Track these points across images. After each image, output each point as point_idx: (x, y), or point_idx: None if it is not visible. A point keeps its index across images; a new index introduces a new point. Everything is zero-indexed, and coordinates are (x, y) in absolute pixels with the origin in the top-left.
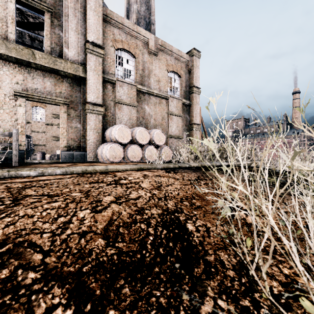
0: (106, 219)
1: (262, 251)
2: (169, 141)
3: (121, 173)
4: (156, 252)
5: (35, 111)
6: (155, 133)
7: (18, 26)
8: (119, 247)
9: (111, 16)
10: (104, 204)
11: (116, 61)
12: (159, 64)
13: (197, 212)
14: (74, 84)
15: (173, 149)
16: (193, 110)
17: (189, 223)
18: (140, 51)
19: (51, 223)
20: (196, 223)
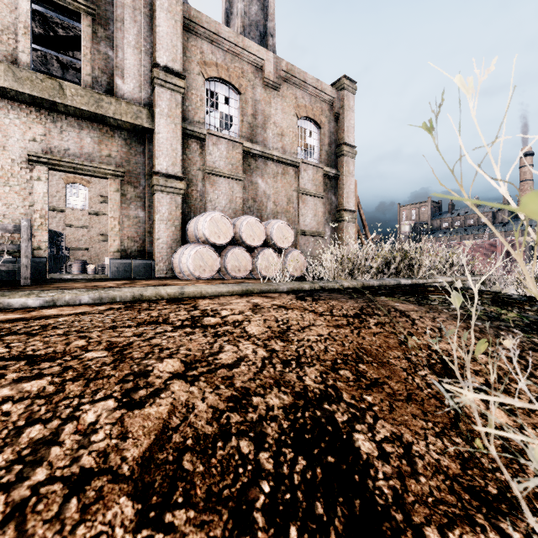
0: (151, 428)
1: None
2: (299, 241)
3: (210, 301)
4: None
5: (71, 191)
6: (276, 227)
7: (40, 44)
8: (174, 525)
9: (198, 20)
10: (154, 382)
11: (207, 101)
12: (283, 104)
13: (375, 398)
14: (133, 141)
15: (307, 255)
16: (342, 186)
17: (360, 432)
18: (249, 82)
19: (1, 446)
20: (377, 433)
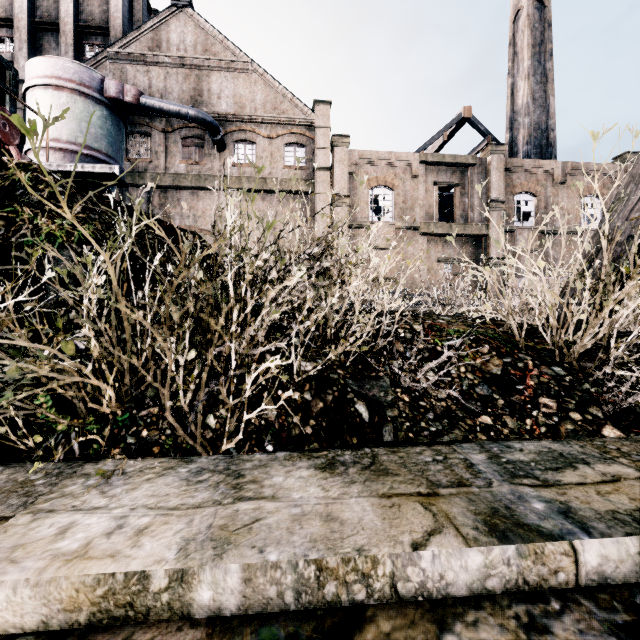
0: None
1: None
2: None
3: None
4: None
5: None
6: None
7: None
8: None
9: (510, 164)
10: None
11: None
12: (568, 192)
13: None
14: (476, 242)
15: None
16: None
17: None
18: (542, 186)
19: None
20: None
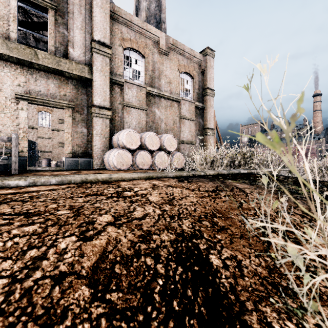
0: (97, 251)
1: (327, 306)
2: (180, 147)
3: (127, 182)
4: (167, 309)
5: (41, 116)
6: (166, 138)
7: (22, 26)
8: (111, 300)
9: (119, 13)
10: (97, 227)
11: (124, 62)
12: (170, 64)
13: (222, 236)
14: (79, 86)
15: (185, 155)
16: (206, 114)
17: (213, 254)
18: (150, 50)
19: (15, 260)
20: (222, 255)
